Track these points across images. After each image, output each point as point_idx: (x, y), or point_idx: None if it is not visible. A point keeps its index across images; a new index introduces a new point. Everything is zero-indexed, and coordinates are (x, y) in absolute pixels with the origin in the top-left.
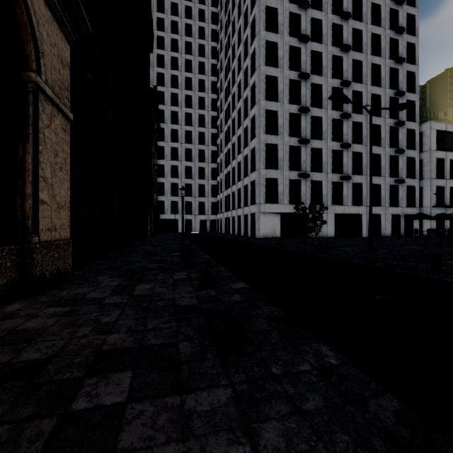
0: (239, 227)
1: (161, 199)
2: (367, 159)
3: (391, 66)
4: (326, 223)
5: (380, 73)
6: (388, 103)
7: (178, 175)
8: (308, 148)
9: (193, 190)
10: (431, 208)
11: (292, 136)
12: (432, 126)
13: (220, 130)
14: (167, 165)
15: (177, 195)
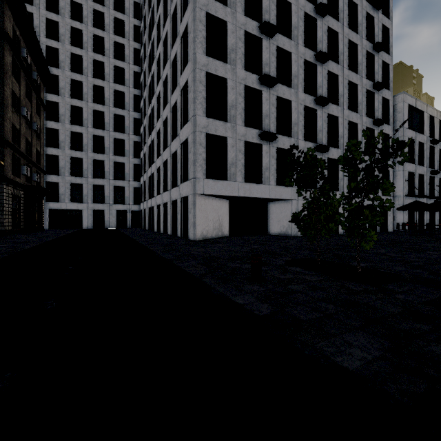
0: (166, 221)
1: (52, 179)
2: (343, 127)
3: (368, 11)
4: (392, 207)
5: (356, 15)
6: (364, 58)
7: (82, 147)
8: (272, 95)
9: (106, 169)
10: (404, 198)
11: (249, 72)
12: (405, 98)
13: (143, 86)
14: (64, 130)
15: (81, 175)
